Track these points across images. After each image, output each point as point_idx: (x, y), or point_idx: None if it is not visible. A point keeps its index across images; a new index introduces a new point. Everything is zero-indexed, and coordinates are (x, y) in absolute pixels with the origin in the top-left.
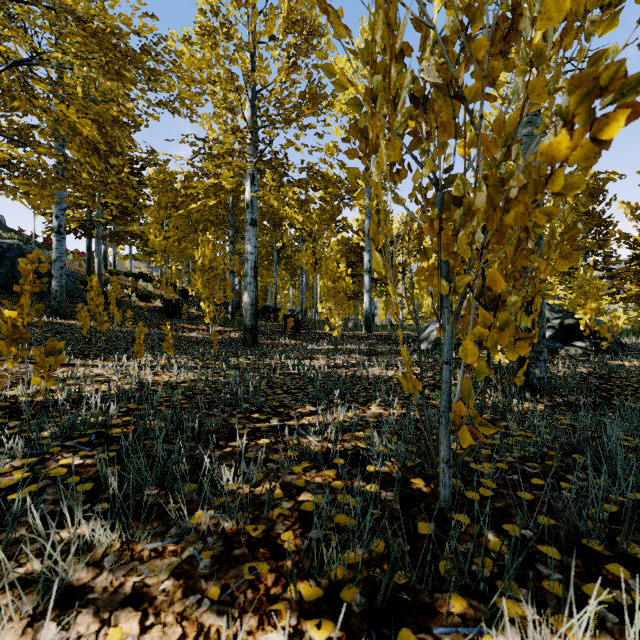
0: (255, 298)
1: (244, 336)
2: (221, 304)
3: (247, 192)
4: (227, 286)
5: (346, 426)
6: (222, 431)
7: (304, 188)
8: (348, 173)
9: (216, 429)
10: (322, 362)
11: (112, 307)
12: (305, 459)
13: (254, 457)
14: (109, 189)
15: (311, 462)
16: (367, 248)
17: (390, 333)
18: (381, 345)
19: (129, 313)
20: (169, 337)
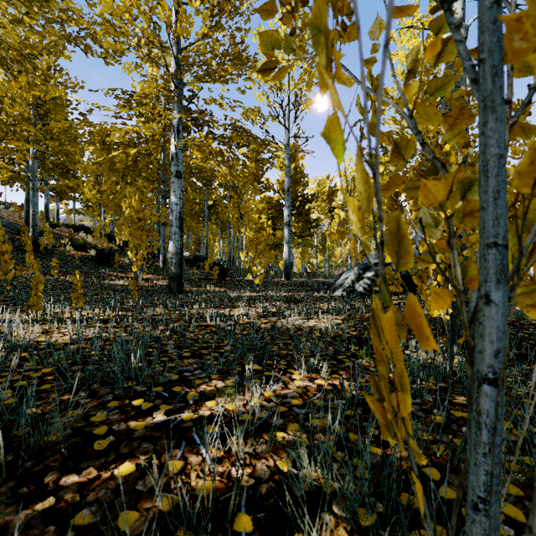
0: (180, 247)
1: (169, 284)
2: (154, 254)
3: (172, 145)
4: (154, 236)
5: (261, 419)
6: (67, 444)
7: (228, 144)
8: (262, 39)
9: (60, 439)
10: (242, 311)
11: (28, 255)
12: (182, 523)
13: (88, 524)
14: (15, 130)
15: (192, 533)
16: (286, 204)
17: (307, 280)
18: (299, 291)
19: (55, 262)
20: (78, 287)
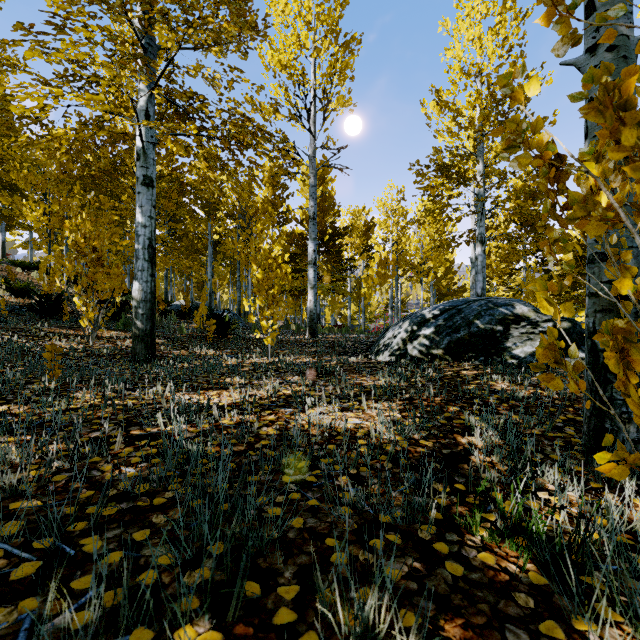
0: (150, 291)
1: (133, 347)
2: None
3: (138, 136)
4: (115, 275)
5: None
6: None
7: (226, 142)
8: None
9: None
10: (235, 396)
11: None
12: None
13: None
14: None
15: None
16: (312, 235)
17: (339, 337)
18: (329, 355)
19: None
20: None
